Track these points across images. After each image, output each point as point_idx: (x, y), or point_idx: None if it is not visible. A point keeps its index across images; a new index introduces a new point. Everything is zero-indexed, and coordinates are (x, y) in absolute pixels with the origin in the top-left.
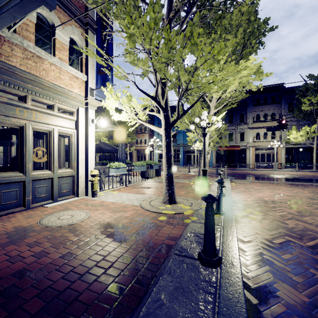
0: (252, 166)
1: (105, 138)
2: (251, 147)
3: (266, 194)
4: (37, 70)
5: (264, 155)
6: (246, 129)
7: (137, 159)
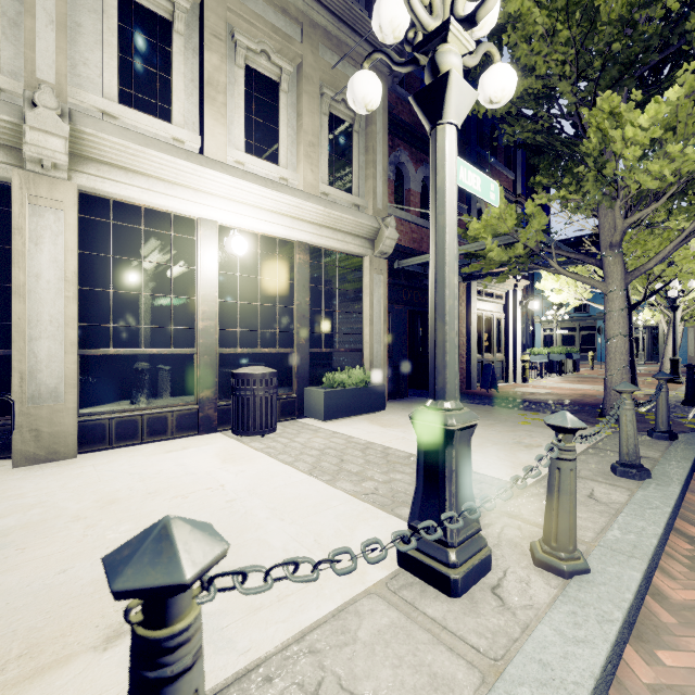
0: None
1: None
2: None
3: None
4: None
5: None
6: None
7: None
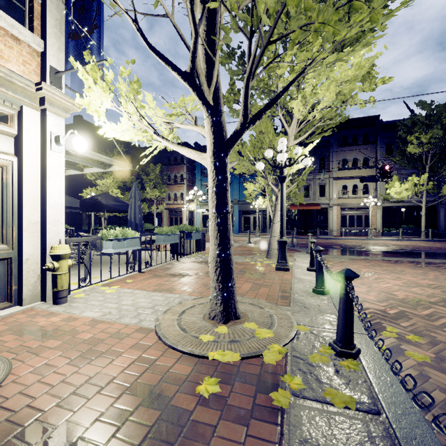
0: (336, 233)
1: (116, 189)
2: (336, 205)
3: (391, 284)
4: None
5: (353, 217)
6: (328, 180)
7: (169, 223)
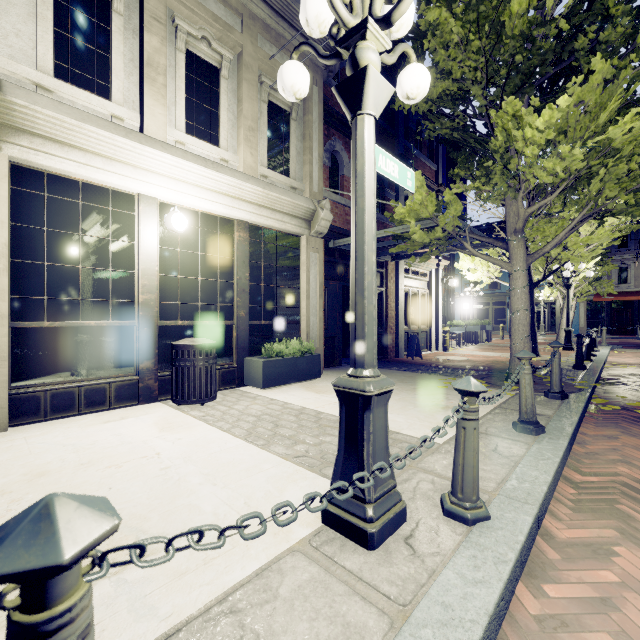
0: None
1: None
2: None
3: None
4: None
5: None
6: None
7: None
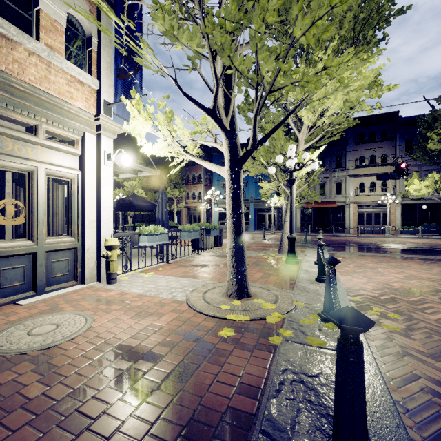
0: (353, 231)
1: (141, 190)
2: (352, 203)
3: (392, 277)
4: (1, 60)
5: (370, 214)
6: (344, 178)
7: (188, 220)
